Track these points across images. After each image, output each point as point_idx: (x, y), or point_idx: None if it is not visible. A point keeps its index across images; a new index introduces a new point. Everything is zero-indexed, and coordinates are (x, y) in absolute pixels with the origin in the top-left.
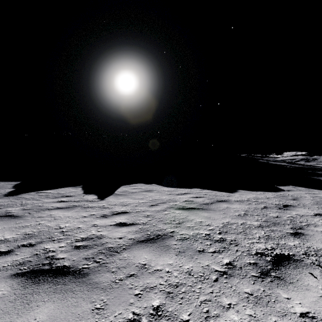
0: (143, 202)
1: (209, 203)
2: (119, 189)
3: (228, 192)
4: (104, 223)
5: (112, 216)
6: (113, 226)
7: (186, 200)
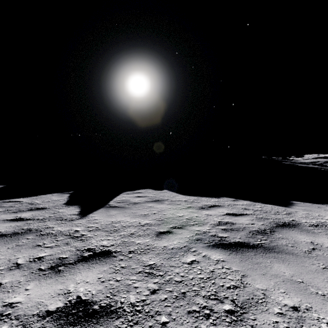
0: (146, 223)
1: (265, 229)
2: (118, 197)
3: (279, 205)
4: (36, 302)
5: (75, 266)
6: (47, 323)
7: (220, 222)
